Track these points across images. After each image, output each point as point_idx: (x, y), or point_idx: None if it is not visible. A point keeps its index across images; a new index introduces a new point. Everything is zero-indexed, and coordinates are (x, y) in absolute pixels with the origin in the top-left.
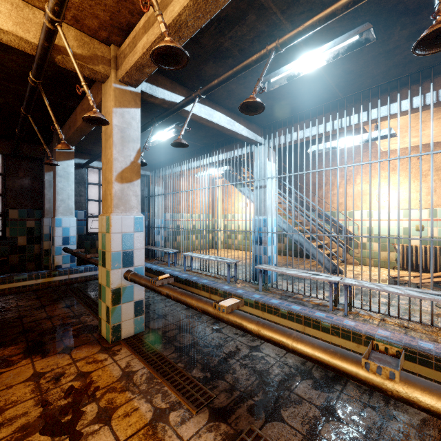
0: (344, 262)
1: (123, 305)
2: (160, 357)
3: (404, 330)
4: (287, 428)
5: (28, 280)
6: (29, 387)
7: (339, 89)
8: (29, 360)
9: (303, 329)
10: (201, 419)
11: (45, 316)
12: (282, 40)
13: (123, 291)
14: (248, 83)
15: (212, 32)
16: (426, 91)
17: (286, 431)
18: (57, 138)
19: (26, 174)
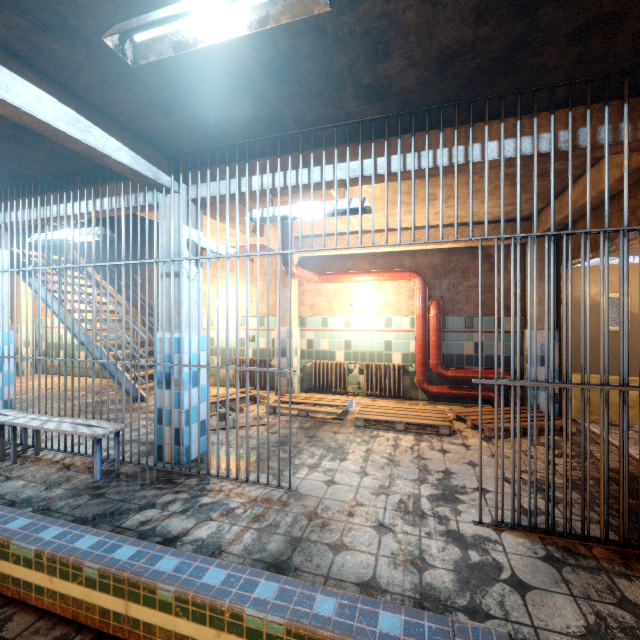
0: None
1: None
2: None
3: (57, 471)
4: None
5: None
6: None
7: (19, 167)
8: None
9: None
10: None
11: None
12: None
13: None
14: None
15: None
16: (121, 193)
17: None
18: None
19: None
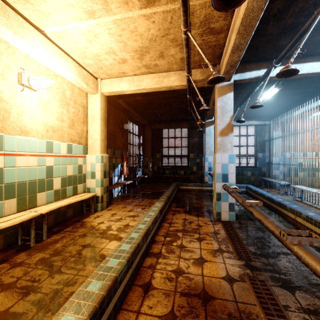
0: None
1: (222, 202)
2: (235, 234)
3: None
4: (292, 297)
5: (193, 186)
6: (182, 221)
7: None
8: (185, 214)
9: None
10: (238, 262)
11: (195, 202)
12: None
13: (222, 195)
14: None
15: (272, 24)
16: None
17: (289, 297)
18: (206, 115)
19: (196, 136)
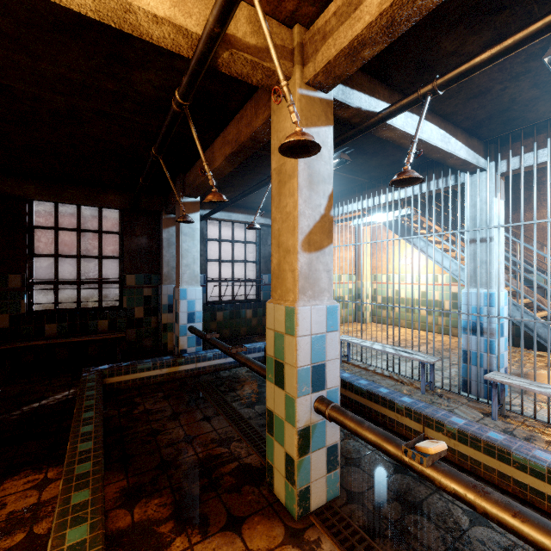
0: None
1: (312, 455)
2: None
3: None
4: None
5: (152, 369)
6: None
7: None
8: (185, 540)
9: None
10: None
11: (183, 436)
12: None
13: (312, 431)
14: (512, 59)
15: None
16: None
17: None
18: (181, 186)
19: (143, 232)
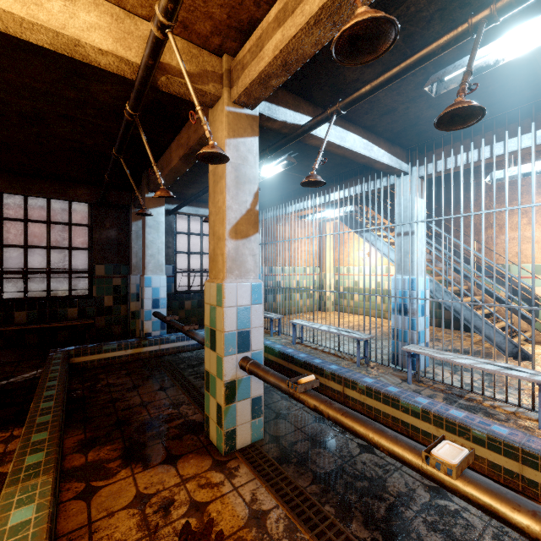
0: (525, 339)
1: (238, 404)
2: (297, 489)
3: None
4: None
5: (117, 350)
6: (133, 518)
7: None
8: (129, 471)
9: (520, 470)
10: None
11: (140, 402)
12: (504, 2)
13: (238, 384)
14: (405, 86)
15: None
16: None
17: None
18: (146, 182)
19: (112, 225)
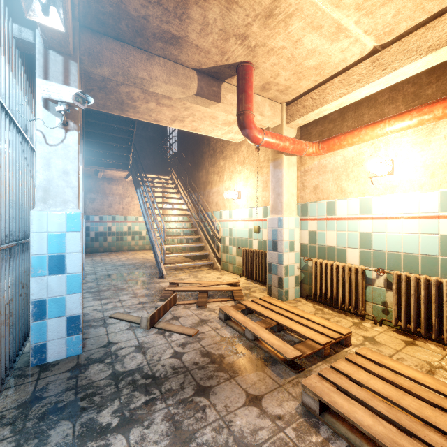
0: (212, 266)
1: None
2: None
3: None
4: None
5: None
6: None
7: None
8: None
9: None
10: None
11: None
12: None
13: None
14: None
15: None
16: None
17: None
18: None
19: None
